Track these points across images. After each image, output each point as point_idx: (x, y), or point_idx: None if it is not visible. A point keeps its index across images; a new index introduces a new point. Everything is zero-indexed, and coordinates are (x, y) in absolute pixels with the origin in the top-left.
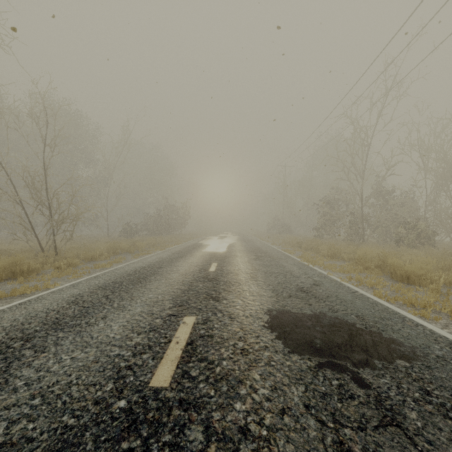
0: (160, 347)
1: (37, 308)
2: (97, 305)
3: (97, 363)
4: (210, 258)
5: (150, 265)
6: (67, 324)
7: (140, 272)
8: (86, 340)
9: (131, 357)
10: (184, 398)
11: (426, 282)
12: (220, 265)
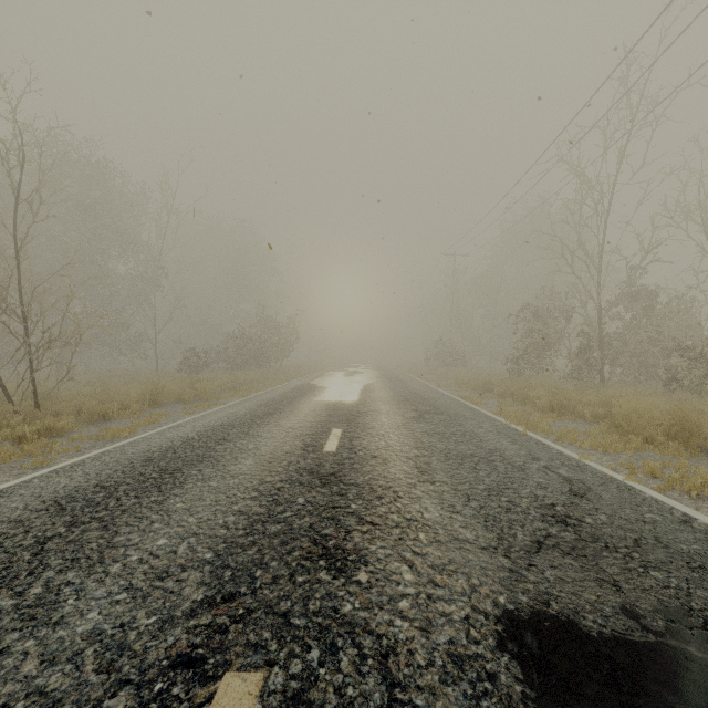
0: None
1: None
2: None
3: None
4: (329, 416)
5: (205, 433)
6: None
7: (177, 452)
8: None
9: None
10: None
11: None
12: (348, 436)
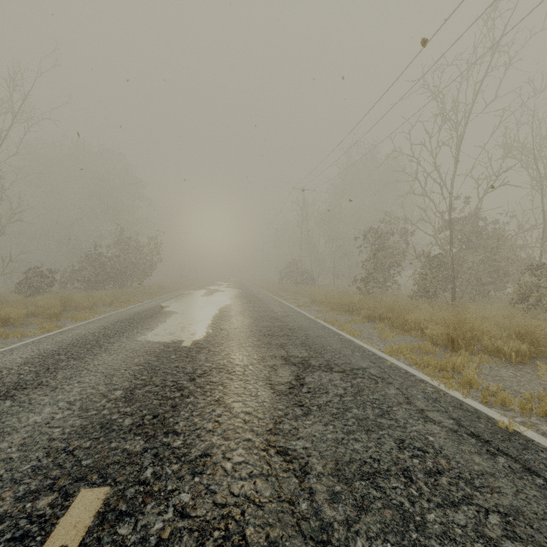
0: None
1: None
2: None
3: None
4: (124, 398)
5: None
6: None
7: None
8: None
9: None
10: None
11: None
12: None
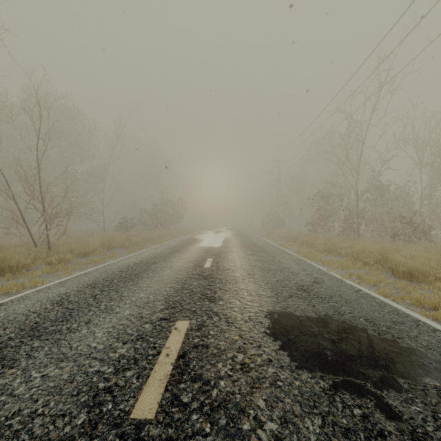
0: (147, 360)
1: (18, 309)
2: (83, 306)
3: (71, 383)
4: (205, 253)
5: (143, 260)
6: (46, 330)
7: (133, 268)
8: (63, 351)
9: (112, 374)
10: (173, 437)
11: (431, 279)
12: (216, 261)
